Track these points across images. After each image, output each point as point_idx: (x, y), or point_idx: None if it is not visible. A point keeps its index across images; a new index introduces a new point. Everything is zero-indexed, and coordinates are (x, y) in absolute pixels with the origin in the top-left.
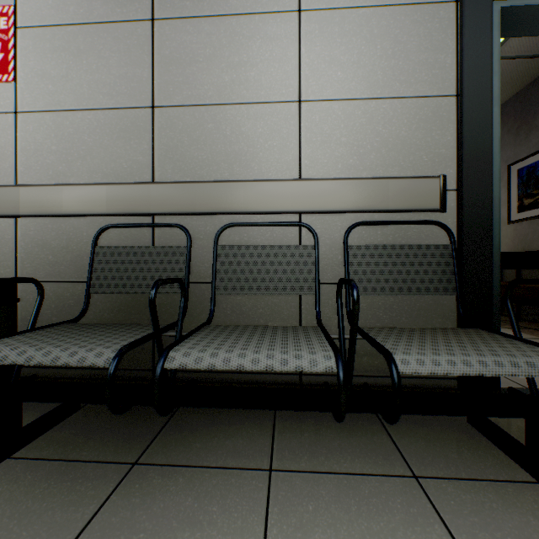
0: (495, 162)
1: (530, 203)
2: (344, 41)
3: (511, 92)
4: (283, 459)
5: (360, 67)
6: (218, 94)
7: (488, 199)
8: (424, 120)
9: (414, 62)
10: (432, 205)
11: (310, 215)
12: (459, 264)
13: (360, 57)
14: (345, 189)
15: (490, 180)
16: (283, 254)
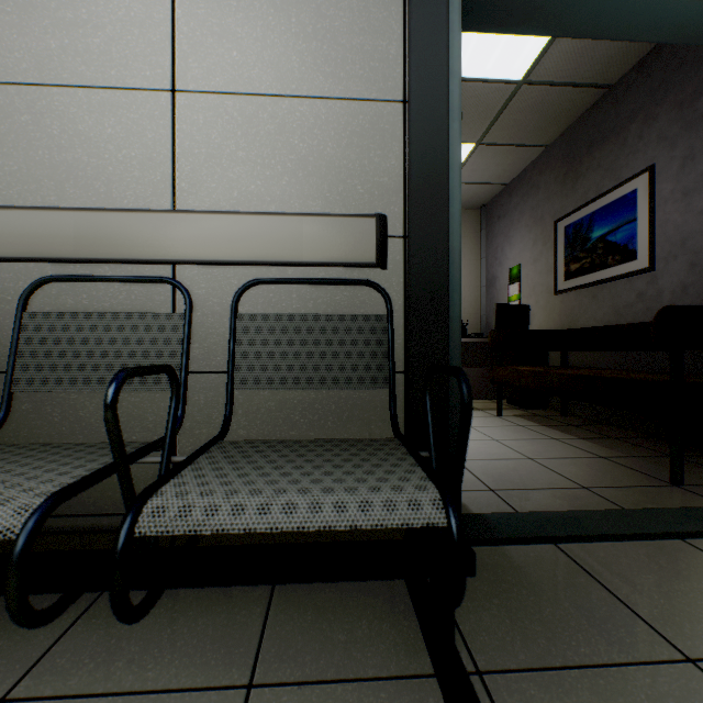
0: (455, 199)
1: (577, 269)
2: (243, 6)
3: (557, 129)
4: (46, 674)
5: (267, 48)
6: (39, 68)
7: (443, 251)
8: (360, 133)
9: (346, 48)
10: (365, 258)
11: (190, 267)
12: (407, 344)
13: (266, 32)
14: (238, 228)
15: (446, 225)
16: (133, 327)
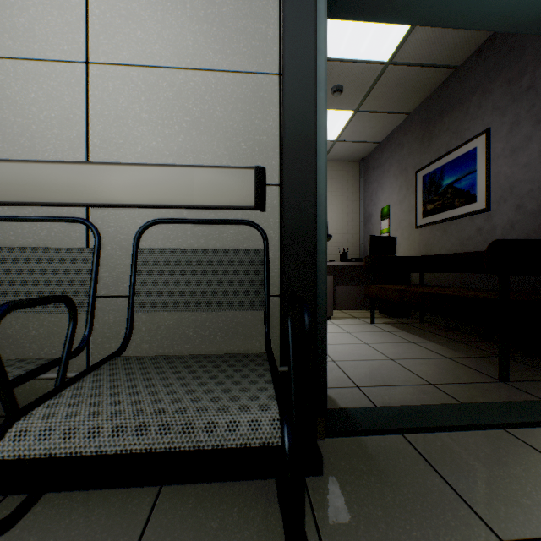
0: (322, 154)
1: (432, 209)
2: None
3: (417, 100)
4: None
5: (166, 28)
6: None
7: (311, 196)
8: (243, 99)
9: (231, 30)
10: (246, 202)
11: (101, 209)
12: (282, 272)
13: (165, 15)
14: (140, 177)
15: (314, 175)
16: (49, 259)
